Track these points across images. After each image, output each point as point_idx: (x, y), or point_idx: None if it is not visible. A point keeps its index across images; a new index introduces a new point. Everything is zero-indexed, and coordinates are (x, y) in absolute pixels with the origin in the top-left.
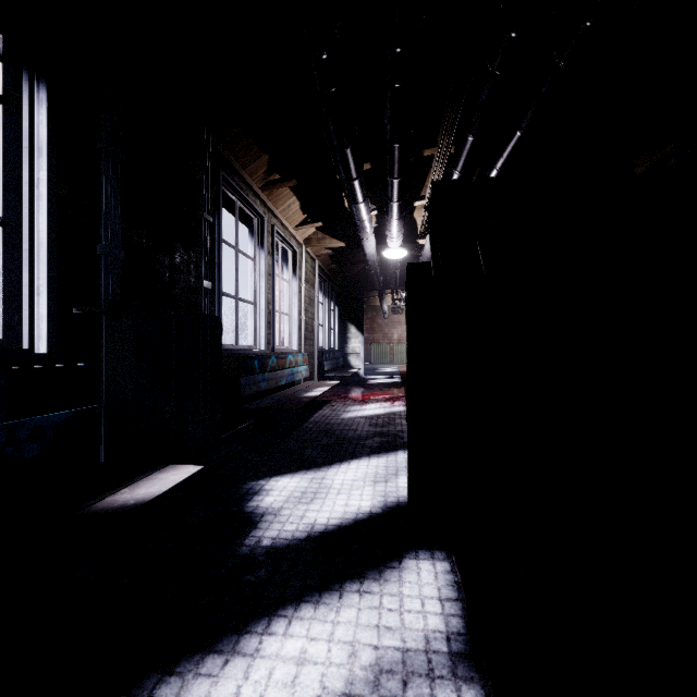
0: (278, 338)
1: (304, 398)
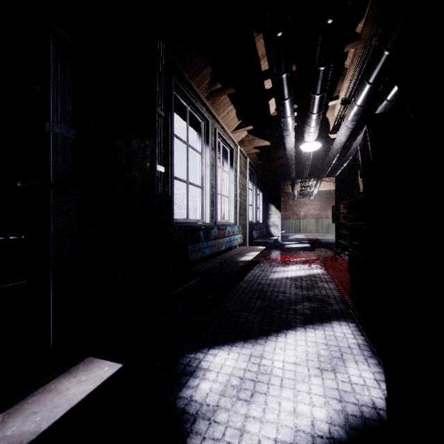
0: (220, 214)
1: (239, 262)
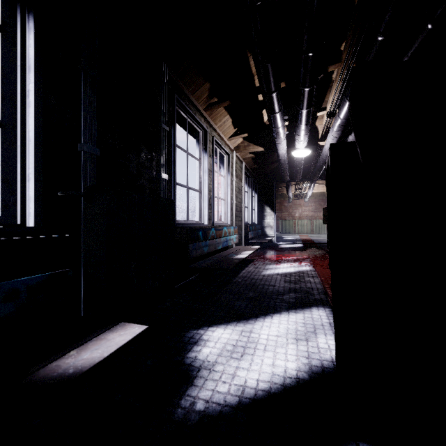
0: (217, 215)
1: (235, 259)
